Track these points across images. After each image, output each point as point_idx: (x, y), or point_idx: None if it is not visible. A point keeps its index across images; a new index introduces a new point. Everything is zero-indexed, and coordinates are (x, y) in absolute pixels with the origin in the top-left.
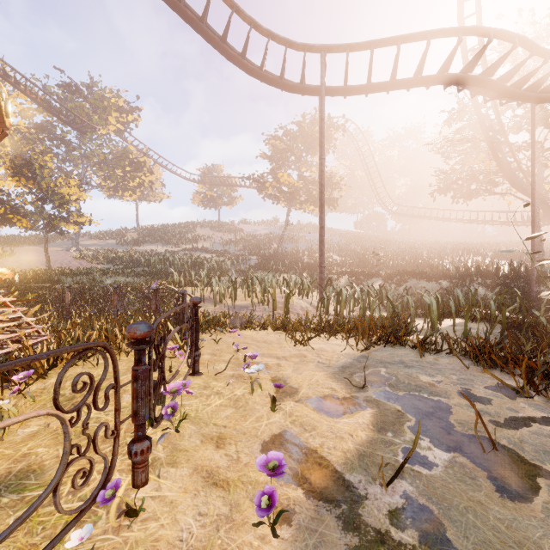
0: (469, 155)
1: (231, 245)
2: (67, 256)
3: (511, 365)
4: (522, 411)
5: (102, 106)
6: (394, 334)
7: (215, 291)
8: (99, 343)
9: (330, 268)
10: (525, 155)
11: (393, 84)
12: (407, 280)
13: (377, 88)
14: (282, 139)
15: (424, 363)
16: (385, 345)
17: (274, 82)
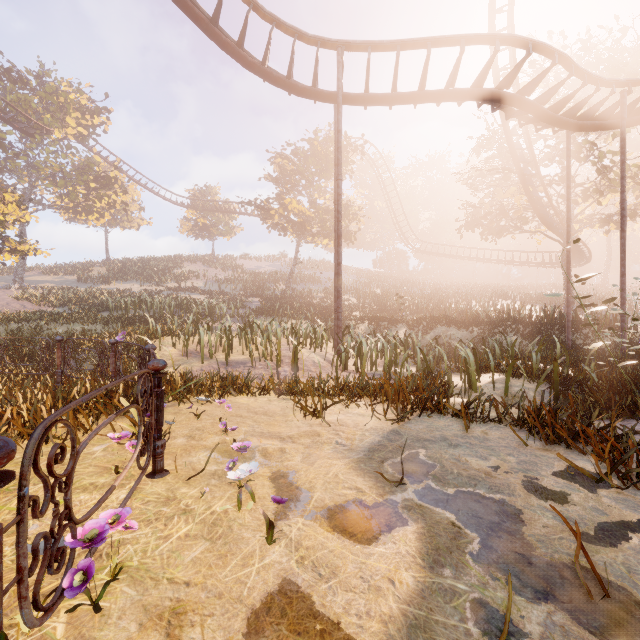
0: (499, 188)
1: (229, 284)
2: (5, 296)
3: (580, 441)
4: (610, 511)
5: (57, 102)
6: (431, 399)
7: (202, 343)
8: None
9: (347, 313)
10: (555, 190)
11: (421, 96)
12: (435, 327)
13: (404, 98)
14: (290, 159)
15: (472, 440)
16: (420, 413)
17: (280, 82)
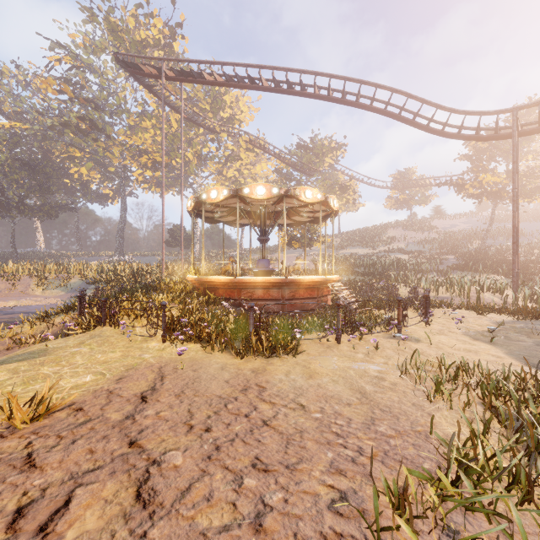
0: None
1: (425, 244)
2: None
3: None
4: None
5: (322, 152)
6: None
7: (424, 287)
8: (423, 295)
9: None
10: None
11: None
12: None
13: None
14: None
15: None
16: (537, 319)
17: (470, 139)
